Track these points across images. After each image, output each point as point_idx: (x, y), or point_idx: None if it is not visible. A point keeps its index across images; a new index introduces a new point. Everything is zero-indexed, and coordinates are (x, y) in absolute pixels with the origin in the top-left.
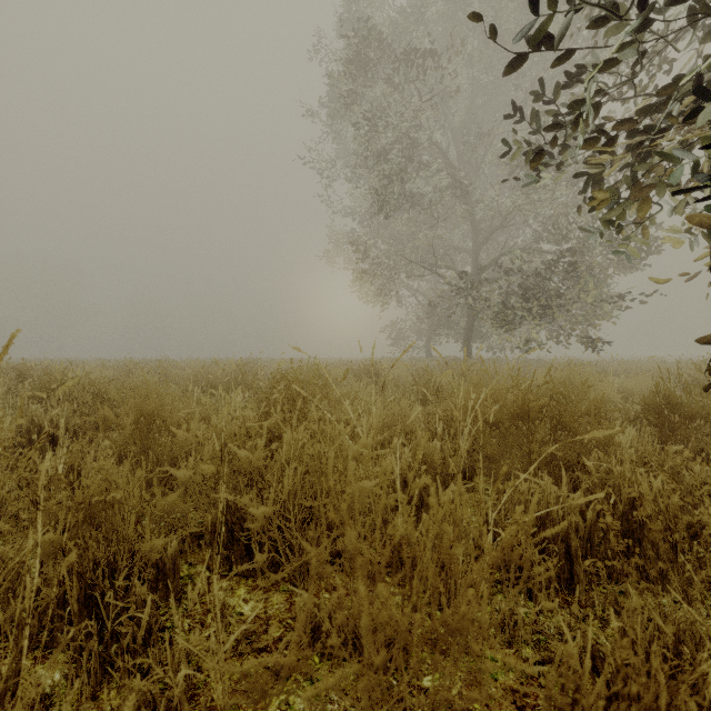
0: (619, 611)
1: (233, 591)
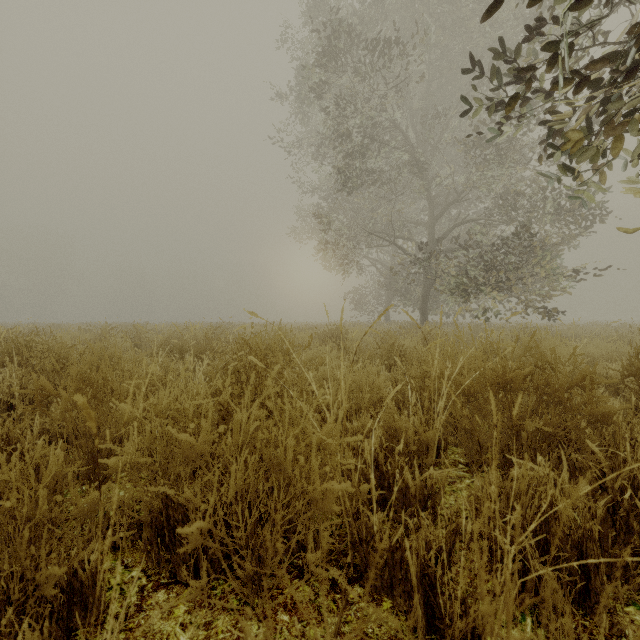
0: None
1: (171, 610)
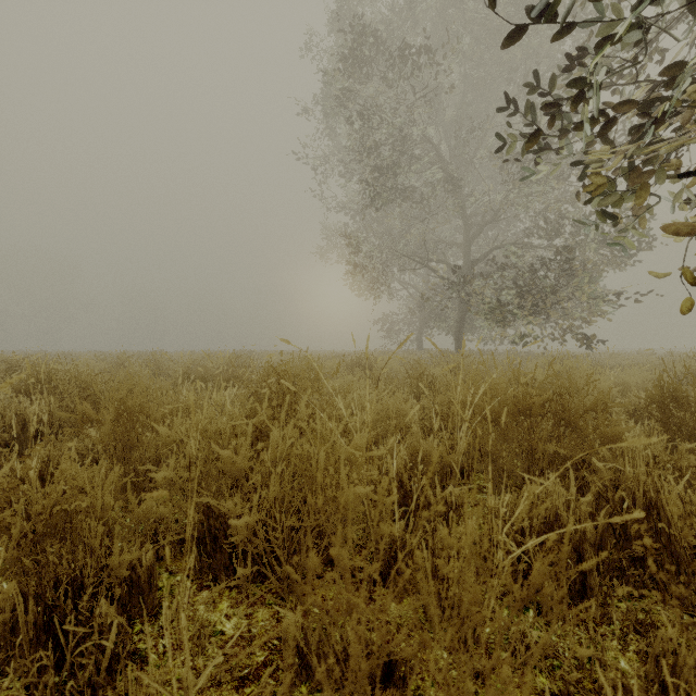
0: (641, 632)
1: (215, 605)
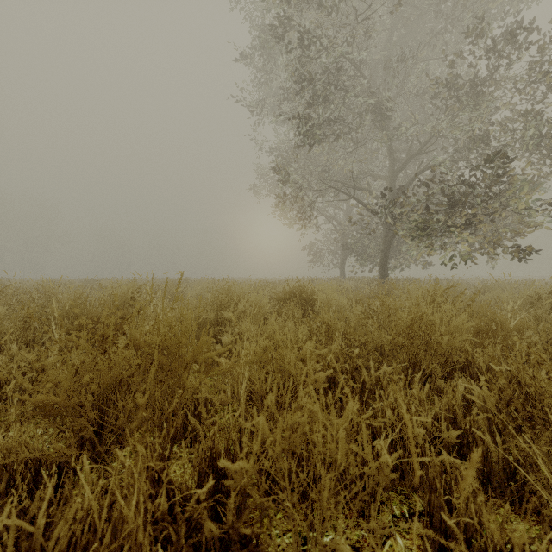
0: None
1: None
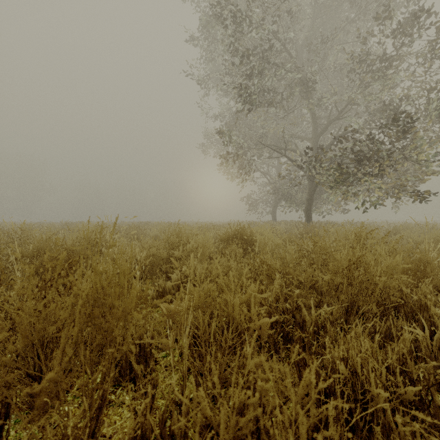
0: None
1: None
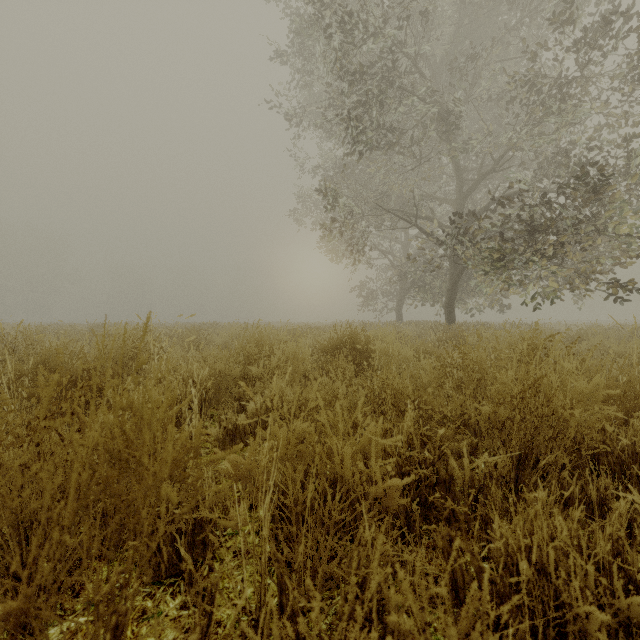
0: None
1: None
